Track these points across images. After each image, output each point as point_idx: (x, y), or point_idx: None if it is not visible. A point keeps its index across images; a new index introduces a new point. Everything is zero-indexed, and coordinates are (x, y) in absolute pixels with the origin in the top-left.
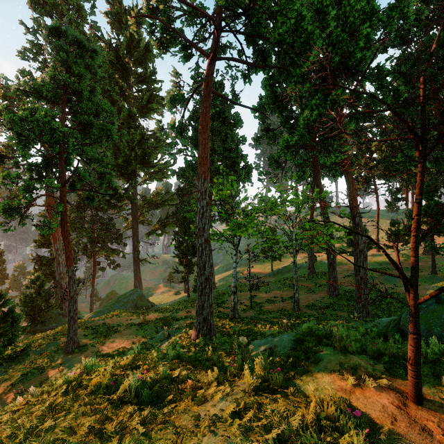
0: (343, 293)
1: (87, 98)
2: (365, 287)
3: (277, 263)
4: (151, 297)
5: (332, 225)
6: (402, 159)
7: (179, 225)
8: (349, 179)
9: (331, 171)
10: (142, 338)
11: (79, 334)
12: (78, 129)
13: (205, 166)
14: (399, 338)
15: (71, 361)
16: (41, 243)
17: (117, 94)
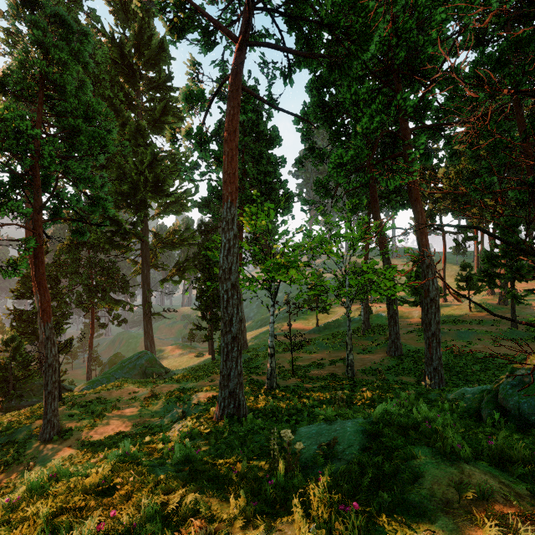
0: (406, 352)
1: (73, 96)
2: (438, 346)
3: (323, 316)
4: (167, 361)
5: (395, 268)
6: (479, 186)
7: (201, 270)
8: (417, 208)
9: (390, 201)
10: (148, 417)
11: (62, 414)
12: (60, 137)
13: (232, 186)
14: (501, 419)
15: (47, 454)
16: (21, 292)
17: (122, 102)
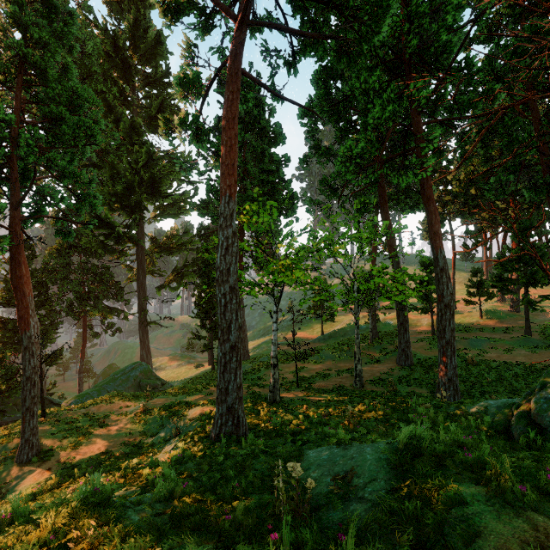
0: (417, 362)
1: (56, 81)
2: (453, 355)
3: (328, 324)
4: (164, 372)
5: (406, 272)
6: (493, 186)
7: (200, 276)
8: (430, 207)
9: (399, 203)
10: (139, 435)
11: (44, 432)
12: (41, 126)
13: (231, 178)
14: (538, 438)
15: (23, 478)
16: (6, 300)
17: (116, 97)
